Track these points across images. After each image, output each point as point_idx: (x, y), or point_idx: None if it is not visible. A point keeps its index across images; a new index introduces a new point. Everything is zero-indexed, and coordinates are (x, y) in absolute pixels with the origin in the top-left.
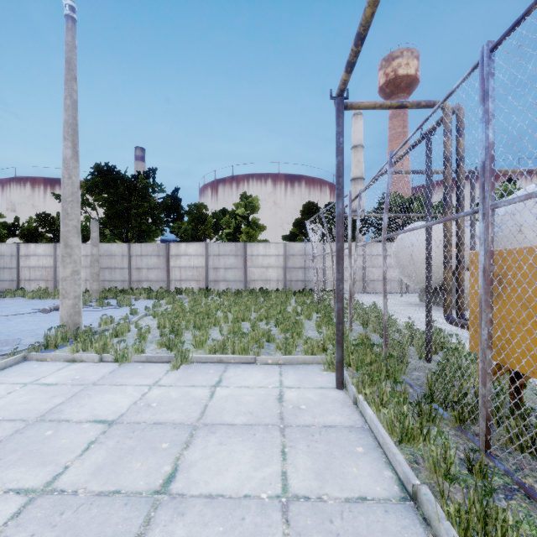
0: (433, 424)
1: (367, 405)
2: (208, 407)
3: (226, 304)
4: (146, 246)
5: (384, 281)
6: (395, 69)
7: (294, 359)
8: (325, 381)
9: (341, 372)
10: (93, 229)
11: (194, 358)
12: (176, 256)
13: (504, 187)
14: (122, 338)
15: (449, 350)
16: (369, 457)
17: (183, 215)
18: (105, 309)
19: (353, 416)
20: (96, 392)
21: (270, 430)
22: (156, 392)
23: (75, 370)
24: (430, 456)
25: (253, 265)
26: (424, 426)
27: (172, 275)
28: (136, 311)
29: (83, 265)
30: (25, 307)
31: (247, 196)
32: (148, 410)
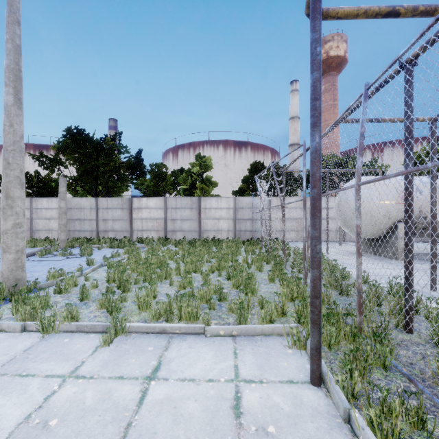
0: None
1: None
2: (131, 429)
3: (181, 253)
4: (111, 200)
5: (358, 237)
6: (327, 51)
7: (250, 329)
8: (293, 368)
9: (319, 362)
10: (61, 184)
11: (132, 328)
12: (138, 209)
13: (429, 148)
14: (65, 294)
15: None
16: None
17: (145, 173)
18: (66, 258)
19: None
20: None
21: None
22: (67, 391)
23: None
24: None
25: (207, 217)
26: None
27: (134, 226)
28: (92, 262)
29: (56, 217)
30: None
31: (202, 157)
32: (38, 438)
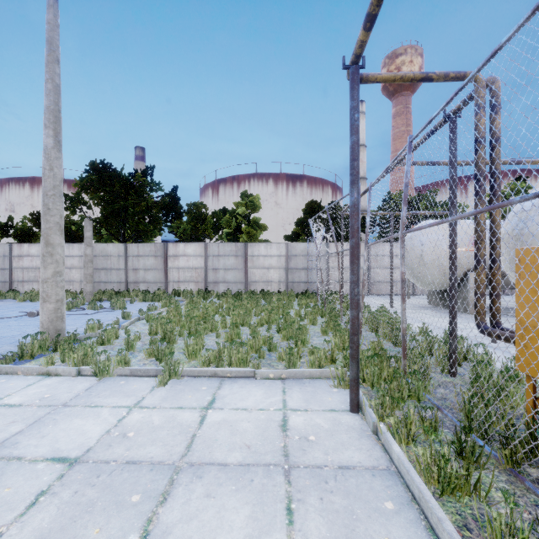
0: (494, 481)
1: (393, 439)
2: (196, 438)
3: (226, 306)
4: (143, 246)
5: (403, 284)
6: (399, 66)
7: (299, 373)
8: (336, 401)
9: (357, 392)
10: (87, 228)
11: (184, 372)
12: (174, 256)
13: (514, 185)
14: (108, 346)
15: (478, 363)
16: (403, 519)
17: (181, 214)
18: (97, 312)
19: (375, 452)
20: (64, 416)
21: (272, 473)
22: (136, 416)
23: (47, 386)
24: (489, 524)
25: (254, 266)
26: (471, 474)
27: (170, 276)
28: (128, 315)
29: (78, 266)
30: (13, 310)
31: (248, 195)
32: (122, 443)
